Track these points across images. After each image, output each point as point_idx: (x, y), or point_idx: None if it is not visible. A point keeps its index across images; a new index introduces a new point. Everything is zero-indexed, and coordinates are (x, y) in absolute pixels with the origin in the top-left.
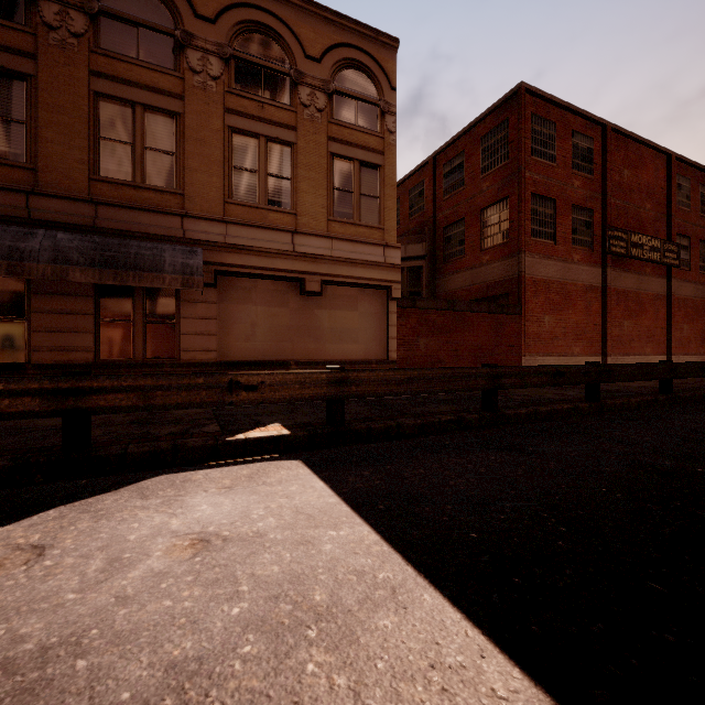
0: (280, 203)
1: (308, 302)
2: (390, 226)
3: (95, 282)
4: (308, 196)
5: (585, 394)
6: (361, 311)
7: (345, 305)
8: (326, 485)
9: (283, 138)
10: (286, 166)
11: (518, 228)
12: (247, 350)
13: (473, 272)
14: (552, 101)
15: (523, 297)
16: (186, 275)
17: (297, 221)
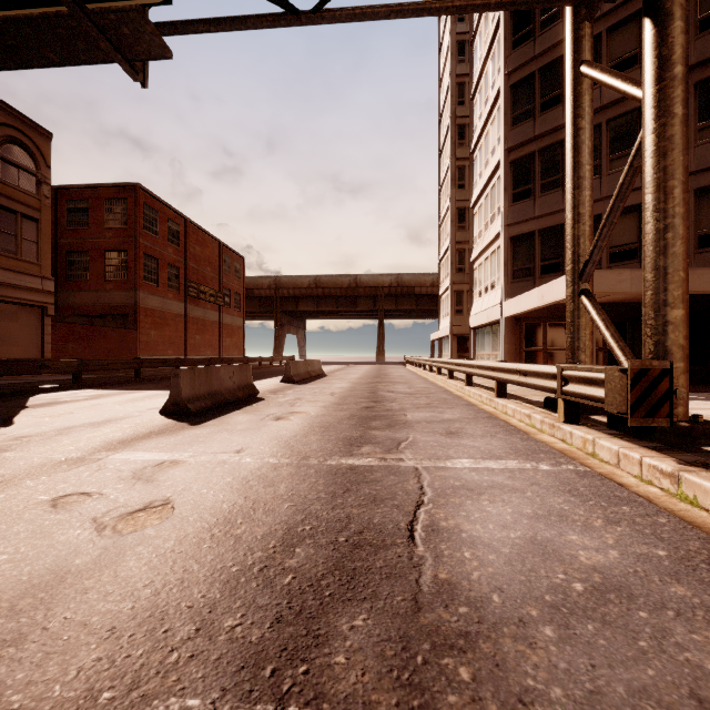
0: None
1: None
2: (46, 263)
3: None
4: None
5: None
6: (22, 322)
7: (8, 318)
8: (108, 390)
9: None
10: None
11: (135, 274)
12: None
13: (98, 294)
14: (156, 198)
15: (139, 319)
16: None
17: None
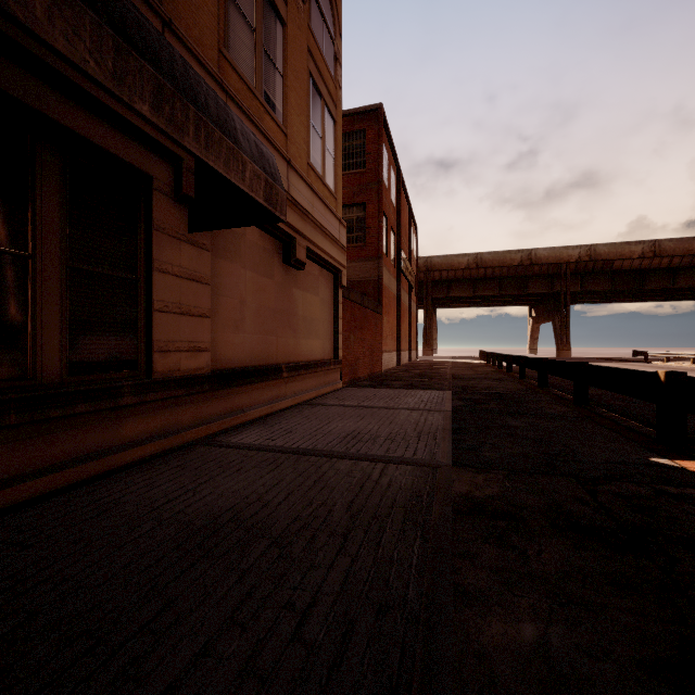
0: (274, 105)
1: (289, 275)
2: (339, 198)
3: (100, 76)
4: (295, 117)
5: (540, 383)
6: (321, 296)
7: (312, 287)
8: None
9: (277, 2)
10: (279, 52)
11: (379, 235)
12: (235, 349)
13: None
14: (388, 133)
15: (383, 299)
16: (269, 177)
17: (287, 148)
